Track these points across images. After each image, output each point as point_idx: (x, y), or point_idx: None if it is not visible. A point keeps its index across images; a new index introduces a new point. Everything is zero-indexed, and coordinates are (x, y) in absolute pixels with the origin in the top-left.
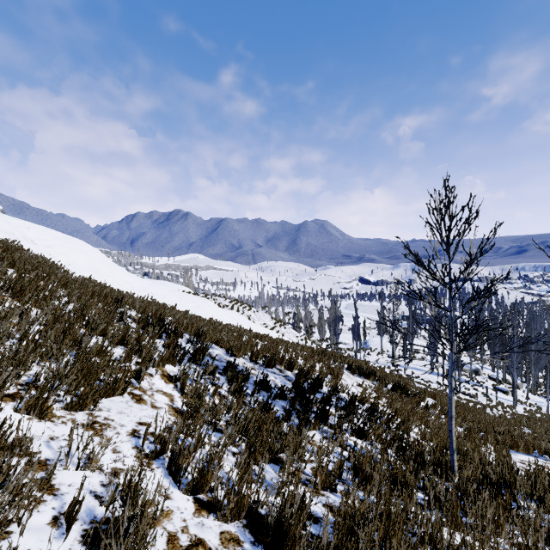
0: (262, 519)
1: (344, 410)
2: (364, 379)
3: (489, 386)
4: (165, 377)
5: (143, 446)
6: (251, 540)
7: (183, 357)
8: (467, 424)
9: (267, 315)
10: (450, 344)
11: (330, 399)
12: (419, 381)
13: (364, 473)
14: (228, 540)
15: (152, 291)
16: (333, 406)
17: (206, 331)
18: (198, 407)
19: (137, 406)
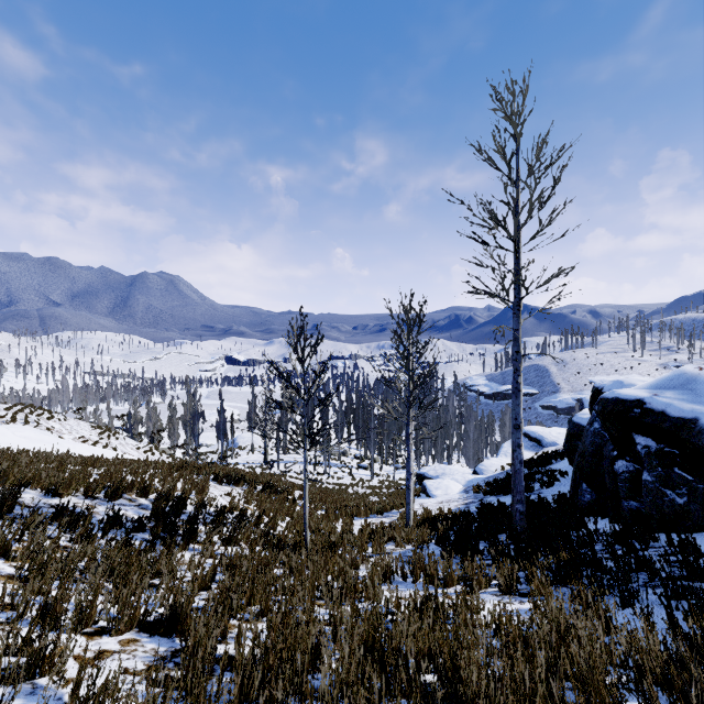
0: (152, 623)
1: (214, 523)
2: (233, 487)
3: (354, 465)
4: None
5: None
6: (147, 636)
7: None
8: (327, 506)
9: (85, 423)
10: (305, 442)
11: (197, 516)
12: (293, 474)
13: (235, 567)
14: (127, 643)
15: None
16: (200, 523)
17: (8, 470)
18: (46, 563)
19: None
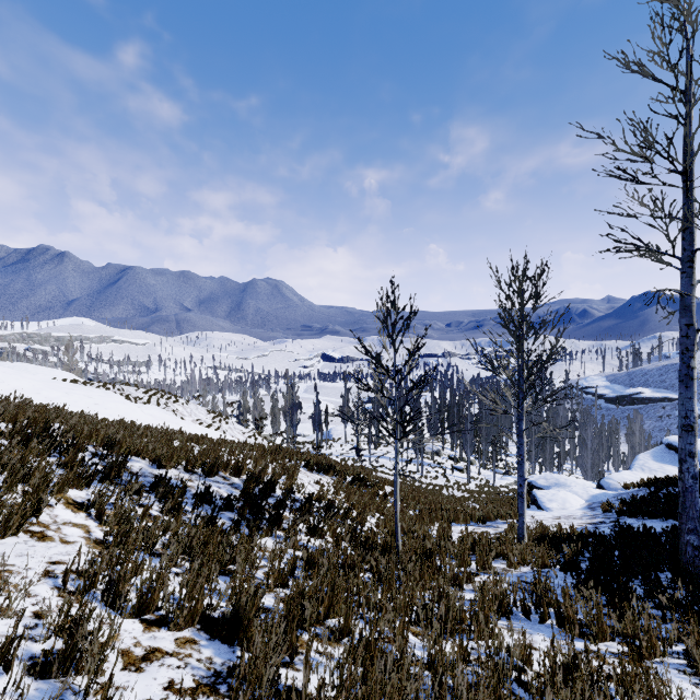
0: (216, 621)
1: (299, 511)
2: (323, 475)
3: (448, 466)
4: (71, 506)
5: (65, 585)
6: (207, 638)
7: (93, 477)
8: (420, 506)
9: (202, 408)
10: (396, 431)
11: (284, 502)
12: (384, 470)
13: (316, 565)
14: (184, 643)
15: (14, 384)
16: (287, 509)
17: (122, 439)
18: (128, 533)
19: (41, 545)
